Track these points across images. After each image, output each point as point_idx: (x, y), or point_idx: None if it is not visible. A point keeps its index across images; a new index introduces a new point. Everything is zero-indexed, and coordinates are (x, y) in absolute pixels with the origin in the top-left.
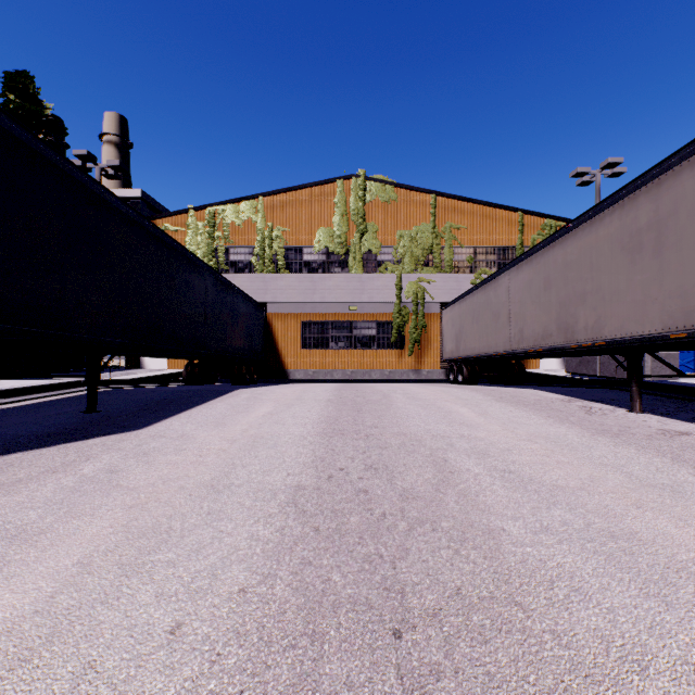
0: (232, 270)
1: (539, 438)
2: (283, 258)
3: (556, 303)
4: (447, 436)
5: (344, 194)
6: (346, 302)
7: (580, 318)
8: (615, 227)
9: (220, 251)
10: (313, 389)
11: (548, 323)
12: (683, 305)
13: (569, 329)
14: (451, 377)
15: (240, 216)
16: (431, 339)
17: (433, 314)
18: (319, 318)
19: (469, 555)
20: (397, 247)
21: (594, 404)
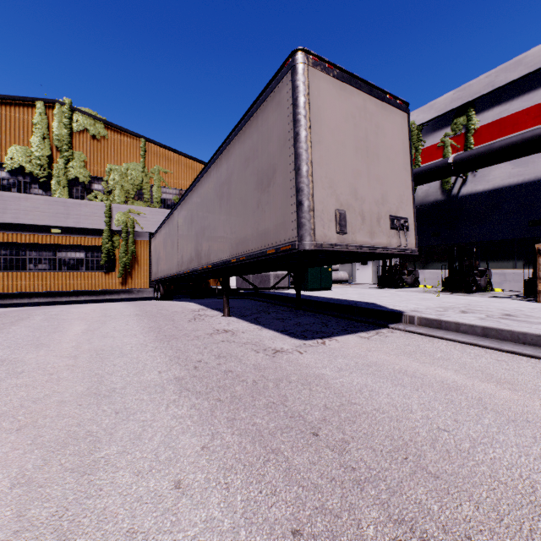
0: None
1: (92, 352)
2: None
3: (195, 235)
4: None
5: (46, 117)
6: (48, 225)
7: (203, 247)
8: (215, 179)
9: None
10: None
11: (192, 250)
12: (236, 239)
13: (200, 255)
14: (156, 294)
15: None
16: (142, 263)
17: (144, 241)
18: (13, 239)
19: None
20: (108, 178)
21: (211, 312)
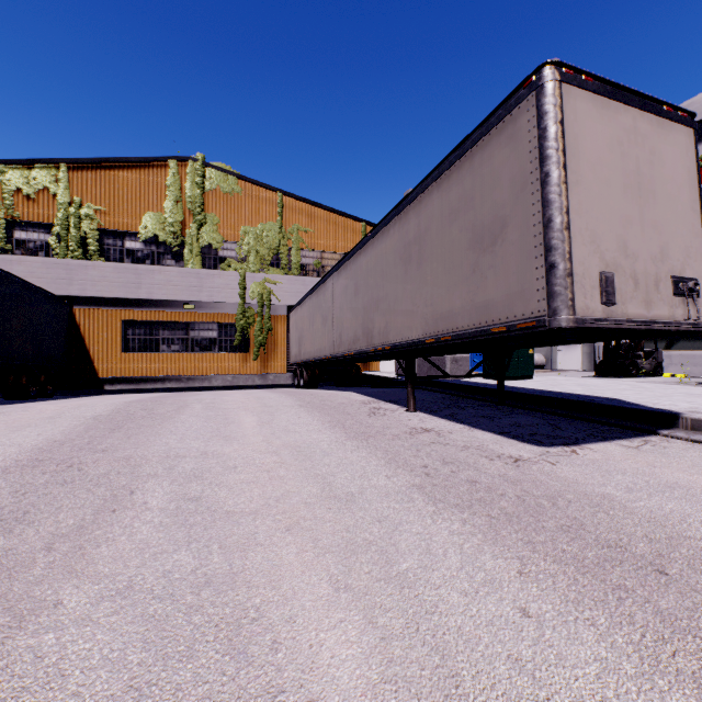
0: (19, 252)
1: (288, 448)
2: (97, 243)
3: (362, 308)
4: (185, 455)
5: (179, 178)
6: (181, 300)
7: (376, 323)
8: (396, 238)
9: None
10: (98, 402)
11: (357, 327)
12: (434, 313)
13: (370, 334)
14: (296, 381)
15: (31, 183)
16: (278, 342)
17: (281, 316)
18: (147, 317)
19: None
20: (242, 243)
21: (386, 405)
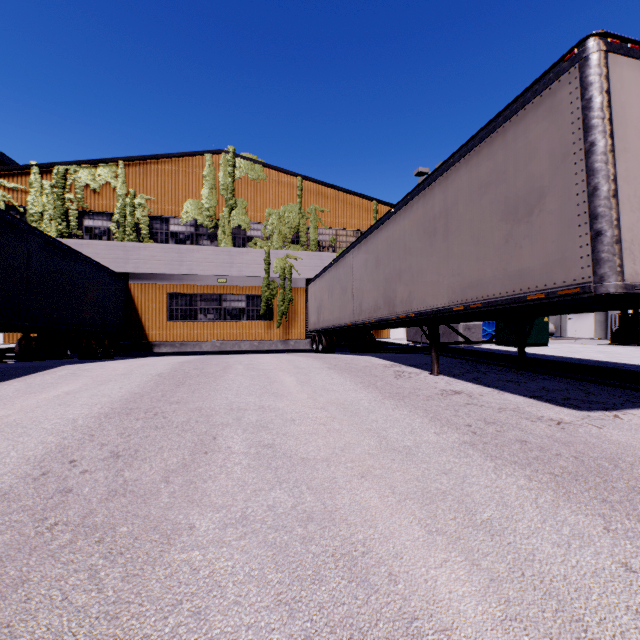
0: (88, 237)
1: (333, 405)
2: (147, 228)
3: (383, 279)
4: (246, 408)
5: (213, 168)
6: (216, 275)
7: (398, 293)
8: (420, 213)
9: (72, 215)
10: (156, 362)
11: (378, 297)
12: (461, 282)
13: (391, 303)
14: (314, 346)
15: (96, 179)
16: (298, 311)
17: (300, 288)
18: (187, 290)
19: (107, 577)
20: (267, 224)
21: (408, 368)
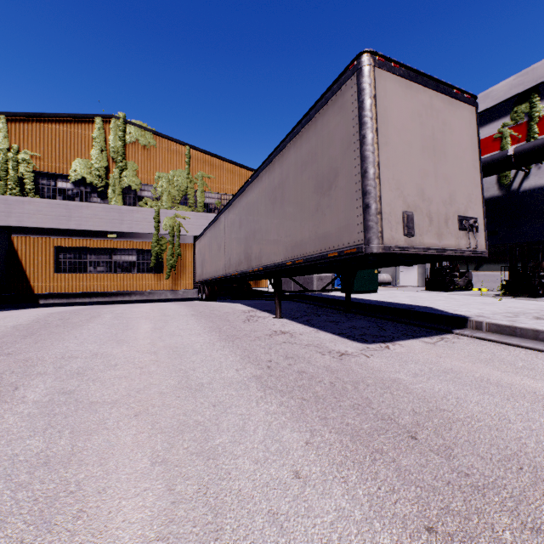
0: None
1: (167, 348)
2: (33, 183)
3: (244, 238)
4: (78, 356)
5: (103, 131)
6: (106, 230)
7: (253, 250)
8: (267, 184)
9: None
10: (24, 314)
11: (241, 253)
12: (291, 242)
13: (249, 258)
14: (200, 295)
15: None
16: (187, 265)
17: (188, 244)
18: (76, 244)
19: None
20: (157, 186)
21: (261, 313)
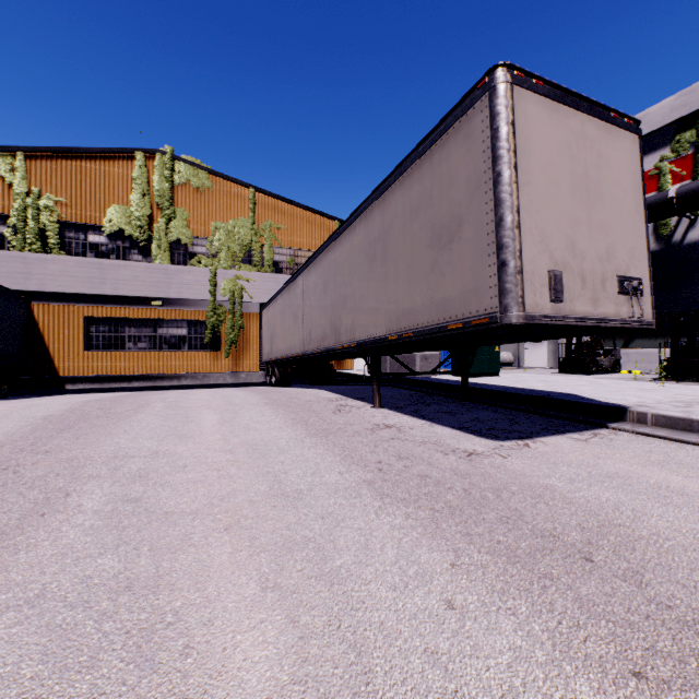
0: None
1: (245, 446)
2: (57, 236)
3: (330, 306)
4: (134, 455)
5: (146, 170)
6: (149, 296)
7: (343, 321)
8: (362, 236)
9: None
10: (53, 402)
11: (326, 325)
12: (396, 310)
13: (337, 331)
14: (268, 379)
15: None
16: (251, 340)
17: (253, 314)
18: (112, 314)
19: None
20: (213, 239)
21: (353, 402)
